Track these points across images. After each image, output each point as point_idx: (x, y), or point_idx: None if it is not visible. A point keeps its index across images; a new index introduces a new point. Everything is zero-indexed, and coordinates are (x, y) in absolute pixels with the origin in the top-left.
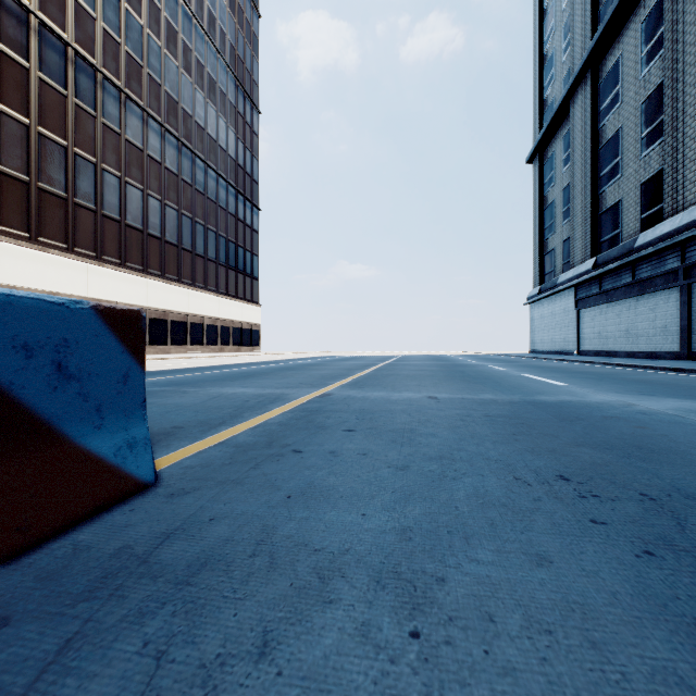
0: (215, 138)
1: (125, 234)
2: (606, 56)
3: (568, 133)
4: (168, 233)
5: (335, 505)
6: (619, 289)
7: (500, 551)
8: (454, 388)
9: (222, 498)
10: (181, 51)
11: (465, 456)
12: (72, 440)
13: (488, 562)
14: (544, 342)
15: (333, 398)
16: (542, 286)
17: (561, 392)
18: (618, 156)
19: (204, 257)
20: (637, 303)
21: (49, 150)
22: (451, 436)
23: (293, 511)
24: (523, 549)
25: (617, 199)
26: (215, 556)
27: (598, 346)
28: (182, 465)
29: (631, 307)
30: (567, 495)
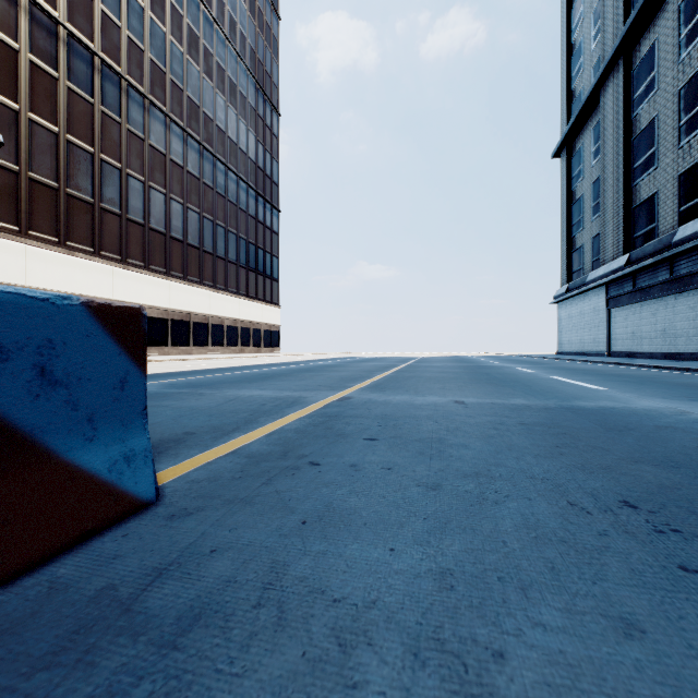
0: (236, 141)
1: (149, 237)
2: (640, 40)
3: (598, 124)
4: (189, 236)
5: (357, 535)
6: (655, 287)
7: (571, 611)
8: (481, 392)
9: (227, 522)
10: (202, 56)
11: (505, 473)
12: (58, 455)
13: (558, 629)
14: (572, 342)
15: (353, 402)
16: (569, 285)
17: (600, 396)
18: (653, 145)
19: (225, 259)
20: (676, 302)
21: (77, 157)
22: (486, 448)
23: (308, 542)
24: (601, 609)
25: (652, 192)
26: (212, 604)
27: (632, 347)
28: (188, 479)
29: (668, 305)
30: (639, 528)
